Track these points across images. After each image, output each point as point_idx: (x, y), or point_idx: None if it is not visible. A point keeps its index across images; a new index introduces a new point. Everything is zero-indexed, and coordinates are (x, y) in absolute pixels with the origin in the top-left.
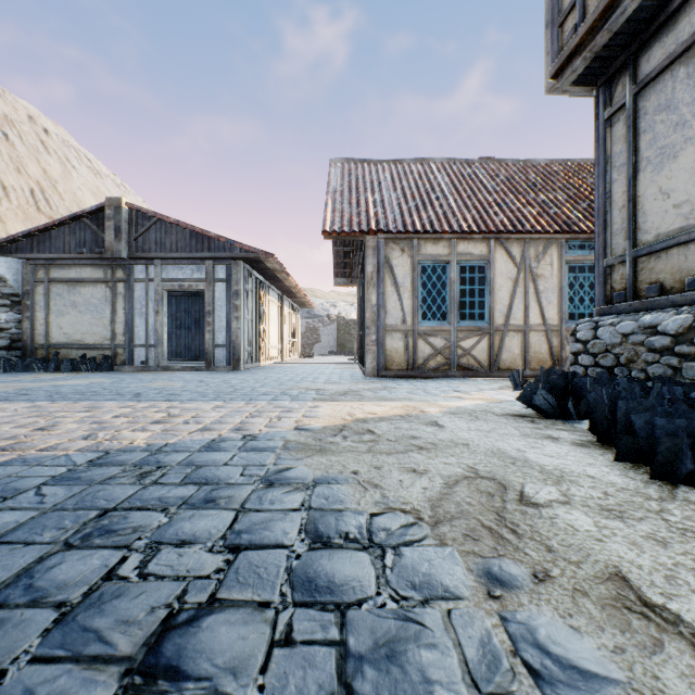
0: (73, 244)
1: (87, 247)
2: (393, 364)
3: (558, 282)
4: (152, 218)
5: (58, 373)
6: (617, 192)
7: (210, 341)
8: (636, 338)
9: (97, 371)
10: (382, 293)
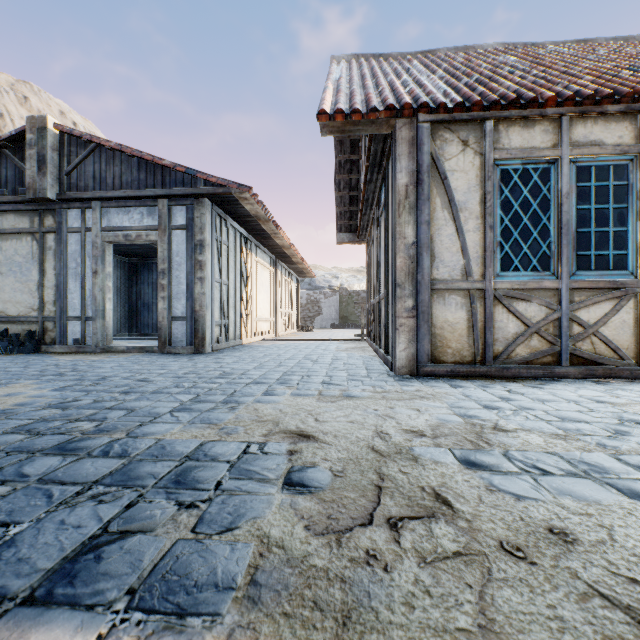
0: None
1: (9, 187)
2: (446, 351)
3: None
4: (89, 145)
5: None
6: None
7: (164, 312)
8: None
9: (14, 353)
10: (426, 222)
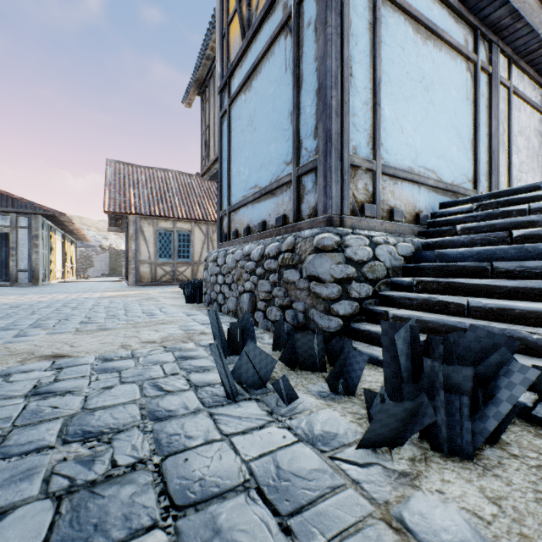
0: None
1: None
2: (144, 279)
3: None
4: None
5: None
6: None
7: (14, 267)
8: None
9: None
10: (138, 244)
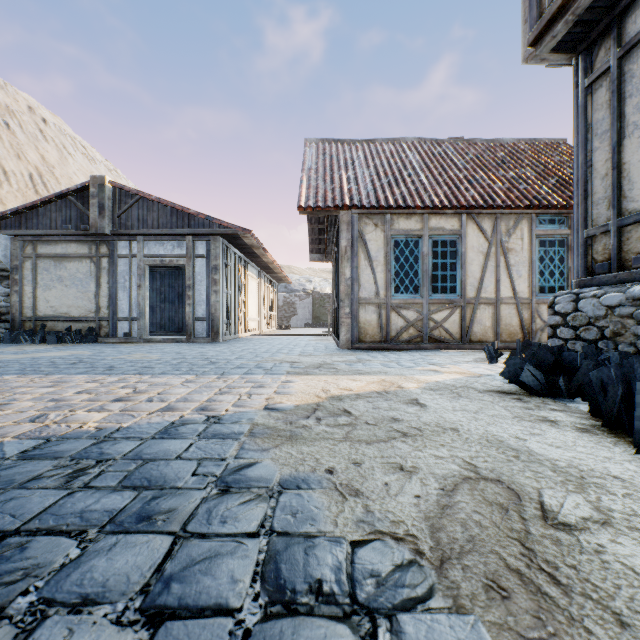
0: (59, 221)
1: (72, 223)
2: (367, 336)
3: (529, 256)
4: (135, 196)
5: (43, 344)
6: (599, 161)
7: (190, 314)
8: (624, 310)
9: (81, 343)
10: (356, 267)
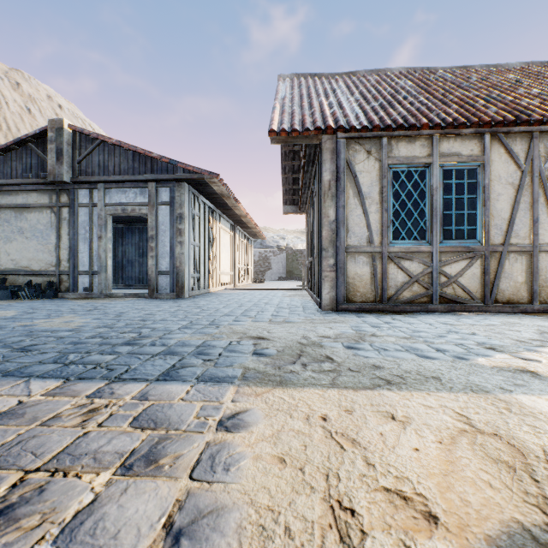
0: (19, 170)
1: (33, 172)
2: (356, 294)
3: None
4: (95, 141)
5: None
6: None
7: (152, 267)
8: None
9: (38, 299)
10: (343, 206)
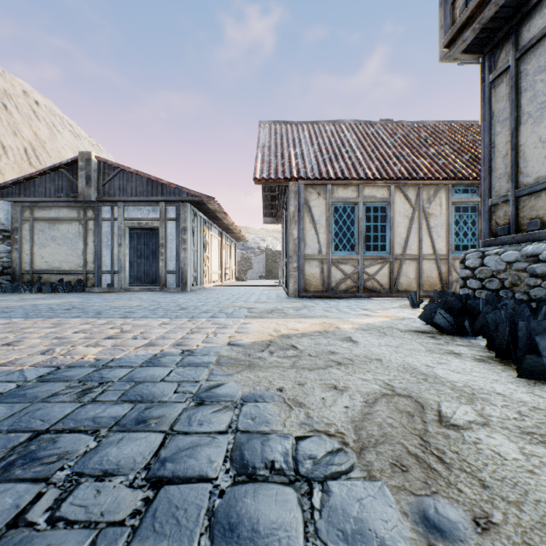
0: (52, 190)
1: (64, 192)
2: (311, 286)
3: (446, 220)
4: (116, 169)
5: (40, 293)
6: (501, 143)
7: (163, 268)
8: (519, 265)
9: (71, 292)
10: (302, 229)
